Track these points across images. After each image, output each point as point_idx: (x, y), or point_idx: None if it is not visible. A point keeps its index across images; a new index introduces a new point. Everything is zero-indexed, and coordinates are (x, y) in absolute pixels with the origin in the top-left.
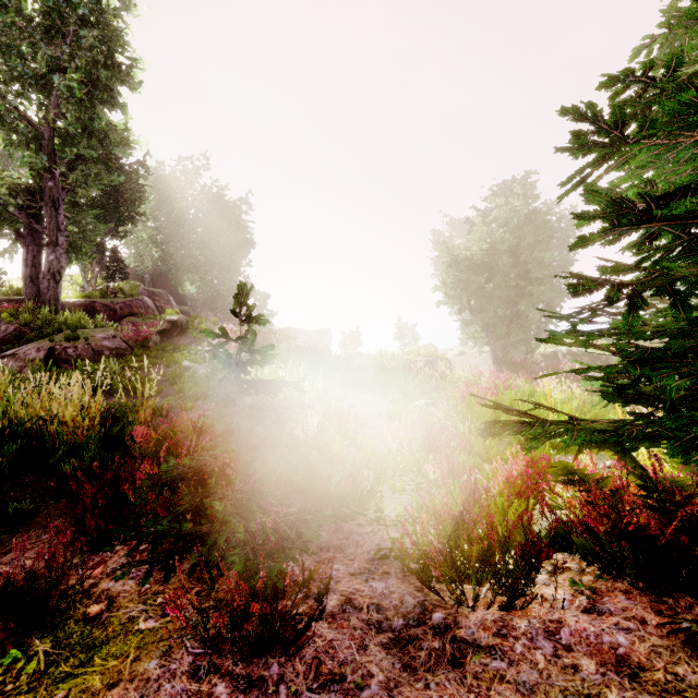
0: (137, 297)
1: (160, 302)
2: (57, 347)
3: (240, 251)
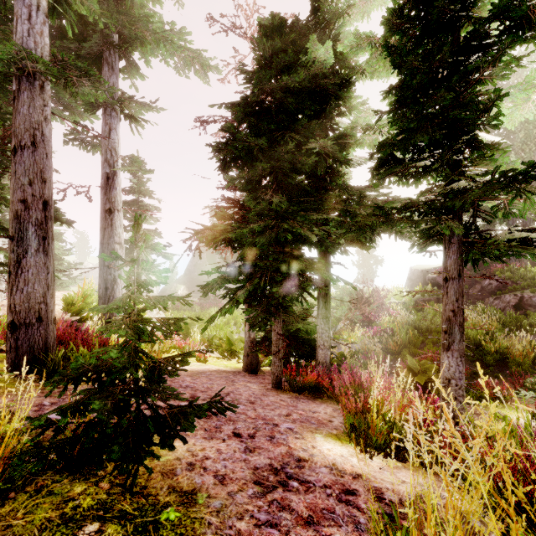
0: None
1: None
2: (525, 297)
3: None
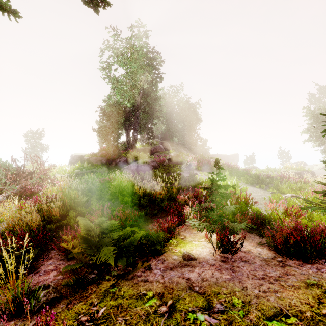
0: (158, 145)
1: (165, 146)
2: (139, 165)
3: (195, 122)
